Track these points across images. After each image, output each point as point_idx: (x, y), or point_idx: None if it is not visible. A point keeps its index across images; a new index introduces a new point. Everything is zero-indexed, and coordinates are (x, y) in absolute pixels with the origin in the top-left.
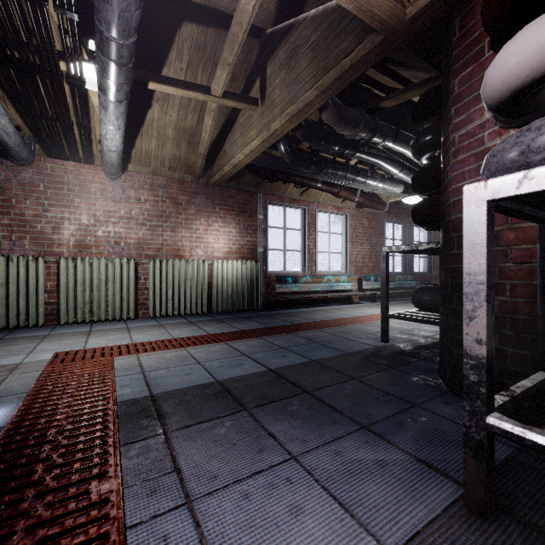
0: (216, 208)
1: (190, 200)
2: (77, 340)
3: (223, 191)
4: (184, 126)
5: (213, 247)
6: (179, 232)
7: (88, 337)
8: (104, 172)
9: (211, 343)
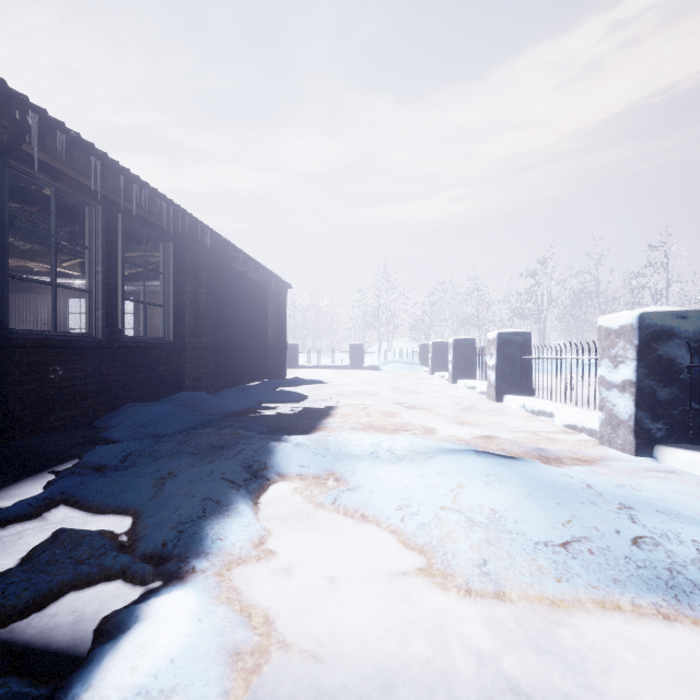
0: None
1: None
2: None
3: None
4: None
5: None
6: None
7: None
8: None
9: None
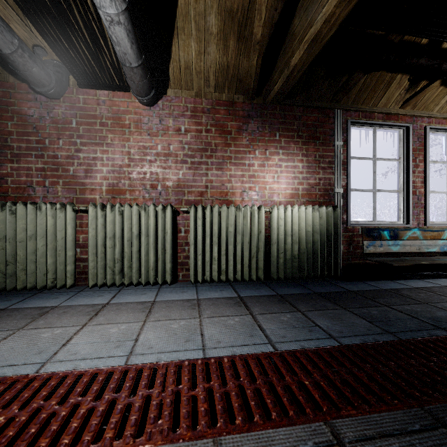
0: (276, 134)
1: (241, 127)
2: (64, 331)
3: (285, 110)
4: (231, 5)
5: (271, 188)
6: (227, 170)
7: (85, 325)
8: (133, 93)
9: (289, 421)
